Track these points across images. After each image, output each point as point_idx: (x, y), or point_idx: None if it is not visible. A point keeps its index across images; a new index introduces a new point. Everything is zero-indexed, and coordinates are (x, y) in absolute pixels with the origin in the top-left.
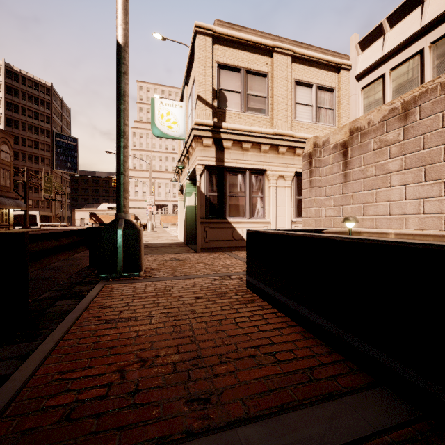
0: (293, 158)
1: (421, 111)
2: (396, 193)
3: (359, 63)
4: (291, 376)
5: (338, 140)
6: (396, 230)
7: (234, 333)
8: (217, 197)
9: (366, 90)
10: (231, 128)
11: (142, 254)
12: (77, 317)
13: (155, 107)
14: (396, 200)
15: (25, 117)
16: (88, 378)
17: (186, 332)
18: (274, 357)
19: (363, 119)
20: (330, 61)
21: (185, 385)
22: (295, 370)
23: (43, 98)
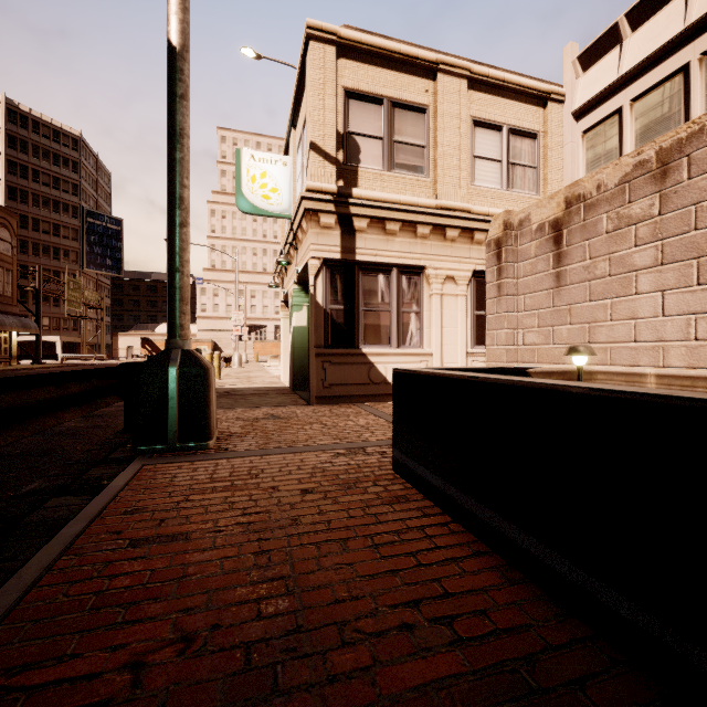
0: (469, 248)
1: (692, 165)
2: (647, 305)
3: (578, 91)
4: (489, 681)
5: (546, 217)
6: (659, 369)
7: (371, 570)
8: (343, 313)
9: (590, 134)
10: (368, 197)
11: (214, 409)
12: (78, 533)
13: (242, 164)
14: (647, 317)
15: (38, 186)
16: (63, 686)
17: (279, 568)
18: (450, 628)
19: (590, 182)
20: (531, 87)
21: (265, 706)
22: (495, 663)
23: (67, 155)
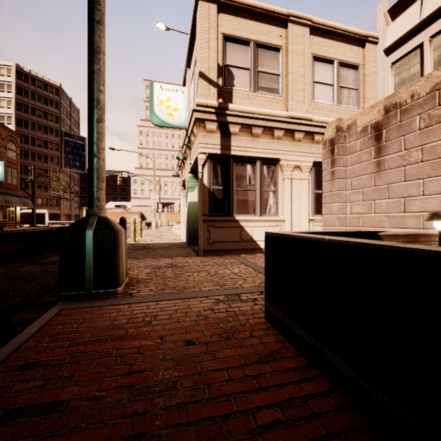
0: (310, 146)
1: None
2: None
3: (388, 34)
4: None
5: (369, 122)
6: None
7: None
8: (222, 191)
9: (397, 64)
10: (239, 110)
11: (123, 262)
12: None
13: (154, 92)
14: None
15: (34, 117)
16: None
17: None
18: None
19: (405, 92)
20: (354, 33)
21: None
22: None
23: (52, 98)
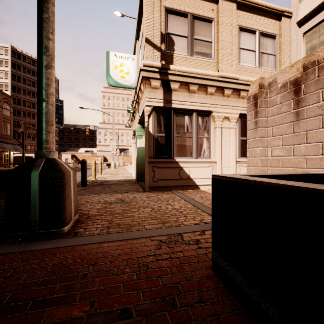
0: (237, 101)
1: None
2: None
3: (301, 9)
4: None
5: (288, 78)
6: None
7: None
8: (164, 138)
9: (308, 34)
10: (179, 70)
11: (71, 201)
12: None
13: (110, 59)
14: None
15: (25, 85)
16: None
17: None
18: None
19: (323, 51)
20: (273, 8)
21: None
22: None
23: None
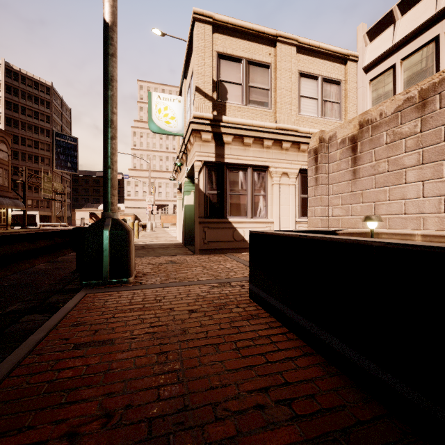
0: (297, 154)
1: (442, 99)
2: (412, 190)
3: (367, 54)
4: None
5: (347, 134)
6: (424, 231)
7: (235, 365)
8: (217, 196)
9: (374, 82)
10: (232, 122)
11: (133, 257)
12: (40, 339)
13: (152, 101)
14: (412, 198)
15: (25, 117)
16: None
17: (173, 364)
18: (290, 408)
19: (375, 111)
20: (337, 52)
21: None
22: (322, 434)
23: (43, 97)
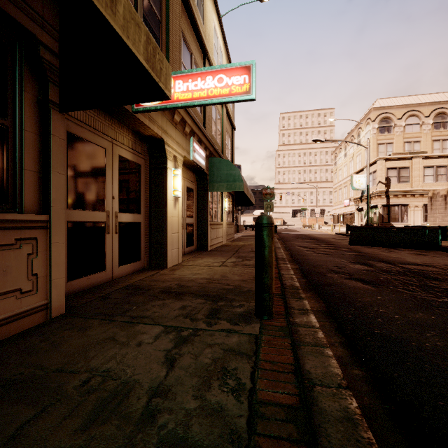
0: (422, 198)
1: None
2: None
3: None
4: None
5: (443, 193)
6: None
7: None
8: (386, 215)
9: None
10: (393, 190)
11: None
12: None
13: (353, 179)
14: None
15: None
16: None
17: None
18: None
19: None
20: (443, 155)
21: None
22: None
23: None
